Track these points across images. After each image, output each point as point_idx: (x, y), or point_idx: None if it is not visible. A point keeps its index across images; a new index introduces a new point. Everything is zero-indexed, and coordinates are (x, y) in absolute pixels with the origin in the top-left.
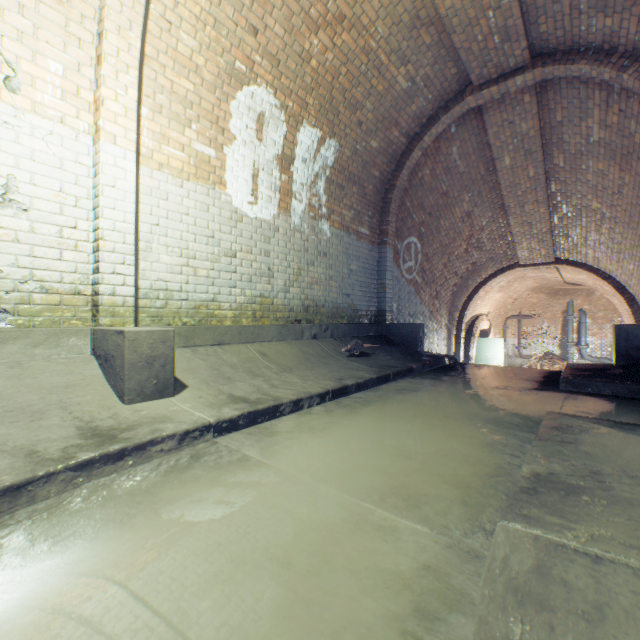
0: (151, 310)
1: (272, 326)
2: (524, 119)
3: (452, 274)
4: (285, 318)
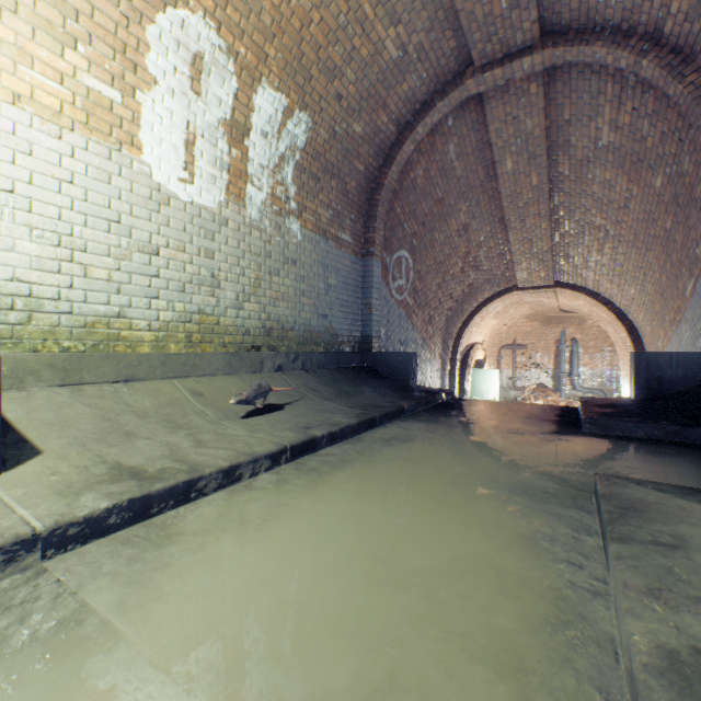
0: None
1: (216, 354)
2: (529, 114)
3: (447, 296)
4: (237, 344)
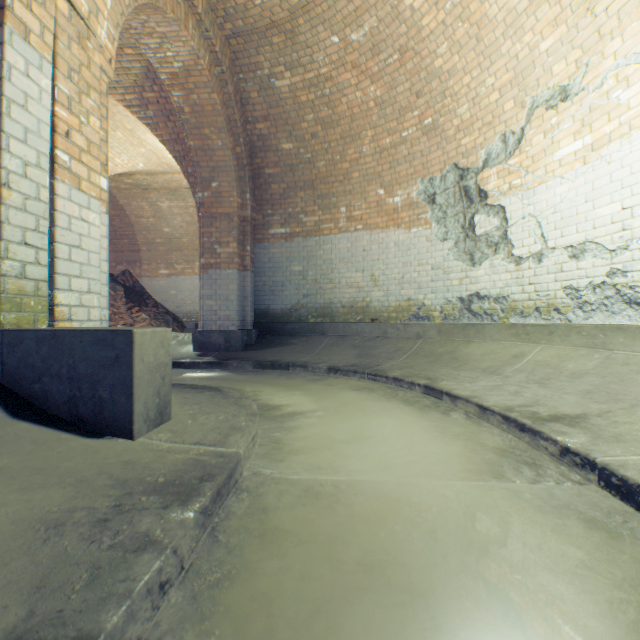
0: None
1: None
2: None
3: None
4: None
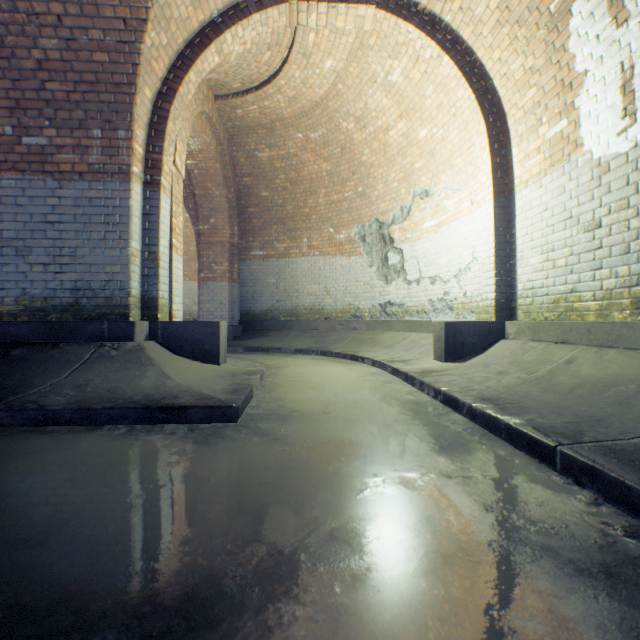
0: (523, 307)
1: None
2: None
3: None
4: None
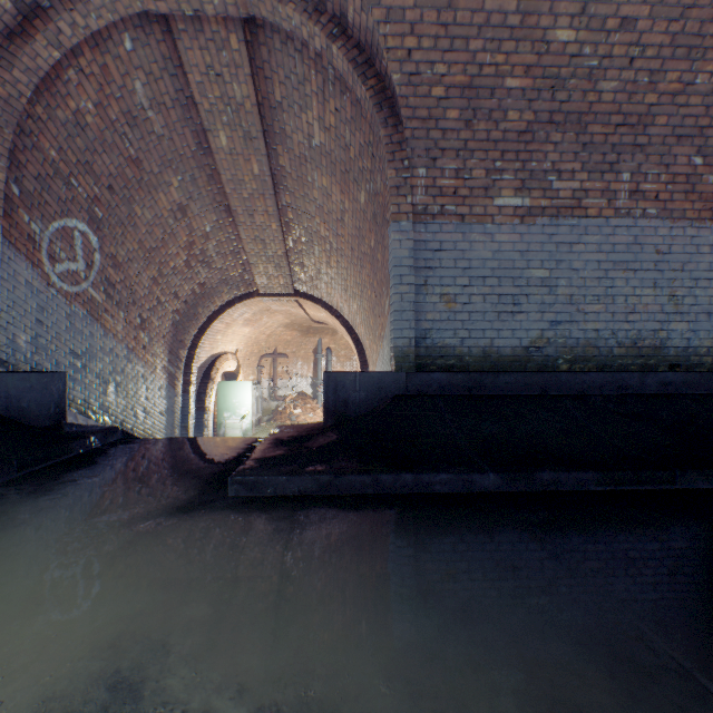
0: None
1: None
2: (237, 78)
3: (171, 295)
4: None
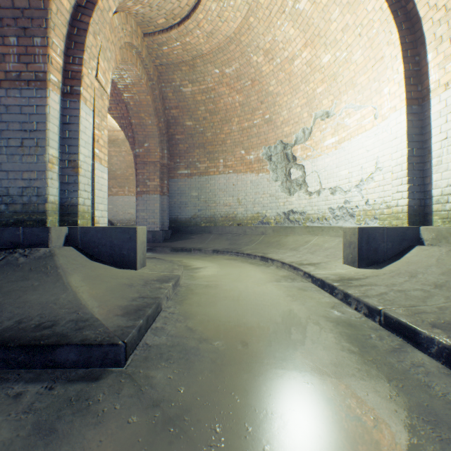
0: (441, 213)
1: None
2: None
3: None
4: None
